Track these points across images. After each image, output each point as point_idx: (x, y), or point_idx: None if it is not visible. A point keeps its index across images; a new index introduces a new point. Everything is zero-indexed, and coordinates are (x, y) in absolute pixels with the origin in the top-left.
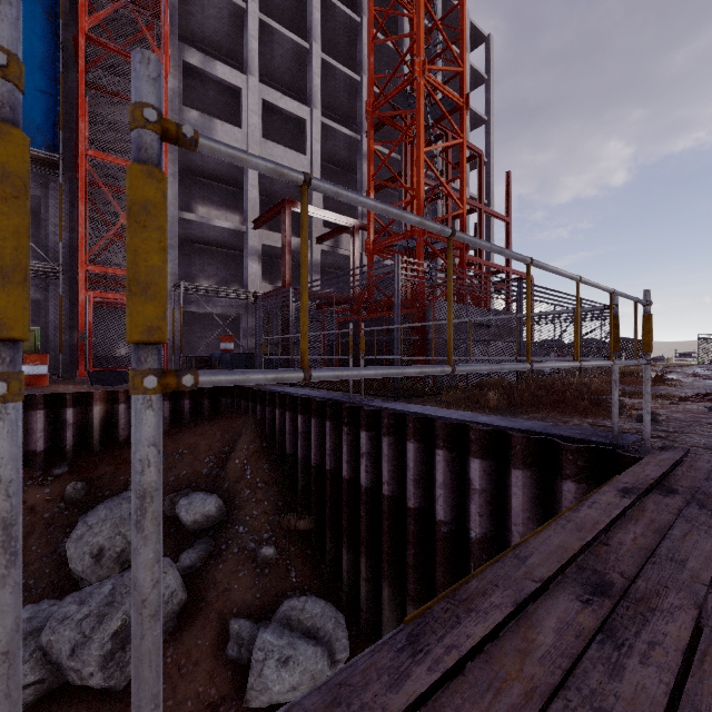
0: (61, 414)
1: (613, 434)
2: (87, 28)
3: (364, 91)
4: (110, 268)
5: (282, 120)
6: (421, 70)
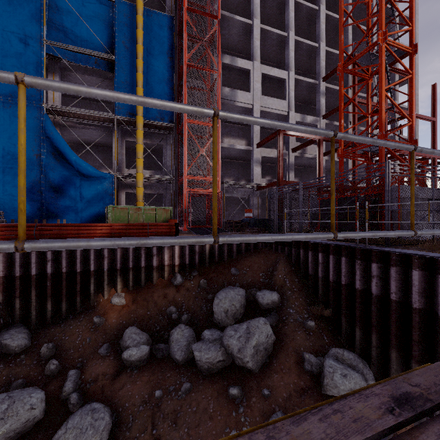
0: (194, 247)
1: None
2: (186, 60)
3: (321, 52)
4: (196, 177)
5: (270, 82)
6: (382, 38)
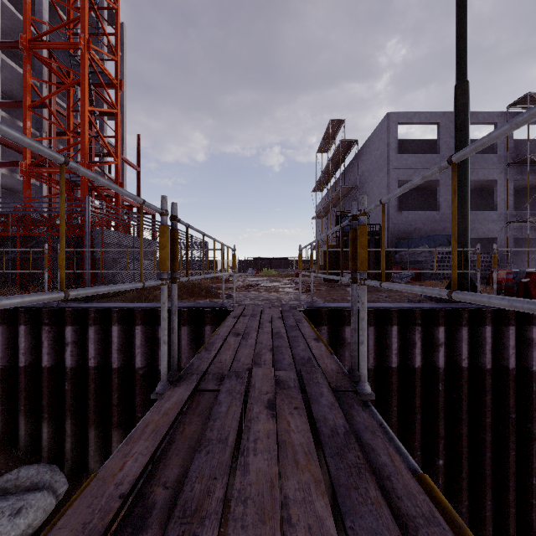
0: None
1: (223, 303)
2: None
3: None
4: None
5: None
6: (86, 45)
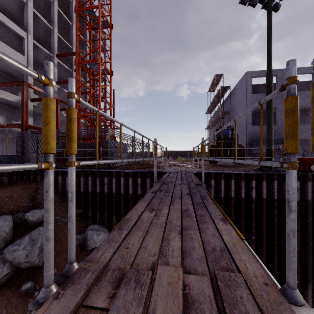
0: None
1: (162, 170)
2: None
3: (55, 35)
4: None
5: (5, 30)
6: (100, 60)
